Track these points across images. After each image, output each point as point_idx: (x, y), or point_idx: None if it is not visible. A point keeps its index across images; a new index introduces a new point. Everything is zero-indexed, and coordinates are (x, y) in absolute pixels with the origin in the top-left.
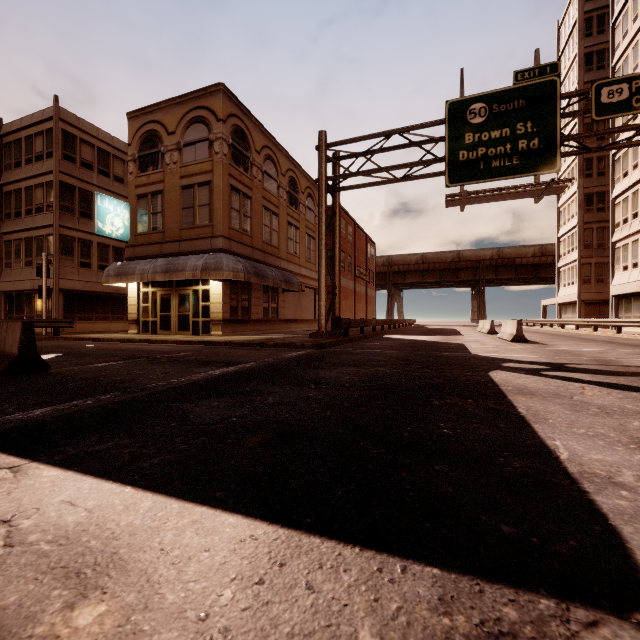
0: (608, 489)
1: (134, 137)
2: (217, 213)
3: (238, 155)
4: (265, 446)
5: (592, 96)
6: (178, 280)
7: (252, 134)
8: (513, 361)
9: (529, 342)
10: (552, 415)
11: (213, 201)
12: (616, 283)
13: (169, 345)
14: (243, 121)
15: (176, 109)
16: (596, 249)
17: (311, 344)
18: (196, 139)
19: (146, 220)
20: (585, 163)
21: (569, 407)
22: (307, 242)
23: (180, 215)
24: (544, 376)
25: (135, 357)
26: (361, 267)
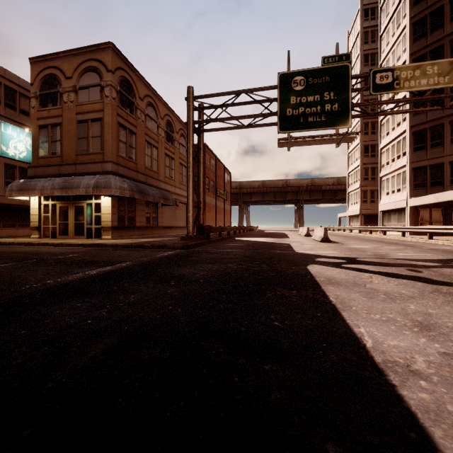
0: (410, 380)
1: (36, 78)
2: (107, 143)
3: (125, 100)
4: (108, 353)
5: (370, 78)
6: (74, 195)
7: (136, 85)
8: (323, 256)
9: (332, 242)
10: (354, 302)
11: (104, 134)
12: (382, 203)
13: (63, 247)
14: (129, 74)
15: (73, 59)
16: (370, 181)
17: (180, 245)
18: (90, 84)
19: (46, 146)
20: (364, 125)
21: (365, 294)
22: (180, 169)
23: (76, 143)
24: (344, 268)
25: (25, 259)
26: (220, 189)
